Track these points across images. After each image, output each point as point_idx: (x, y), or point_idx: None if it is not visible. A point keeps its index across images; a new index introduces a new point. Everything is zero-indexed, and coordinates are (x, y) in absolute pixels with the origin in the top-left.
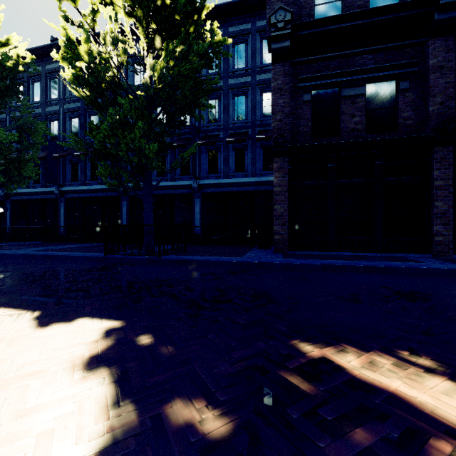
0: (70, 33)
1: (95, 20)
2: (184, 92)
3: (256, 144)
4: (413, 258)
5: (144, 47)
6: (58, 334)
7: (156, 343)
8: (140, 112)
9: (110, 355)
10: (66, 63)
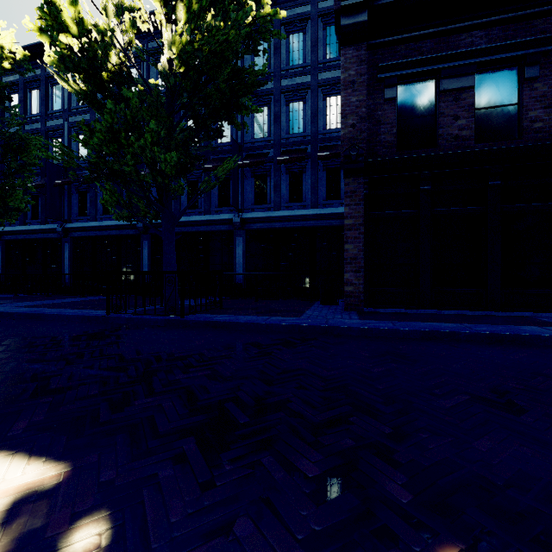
0: None
1: None
2: (219, 83)
3: (317, 164)
4: (550, 320)
5: (162, 20)
6: None
7: None
8: (154, 111)
9: None
10: (46, 38)
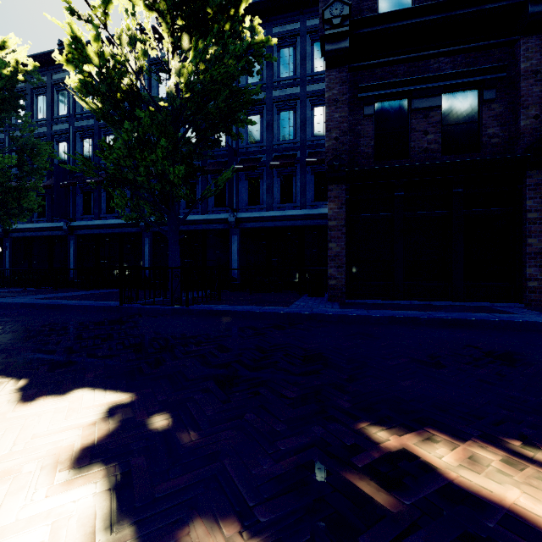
0: (76, 29)
1: (107, 13)
2: (218, 103)
3: (306, 169)
4: (501, 309)
5: (169, 48)
6: (44, 413)
7: (174, 426)
8: (163, 128)
9: (109, 445)
10: (72, 67)
